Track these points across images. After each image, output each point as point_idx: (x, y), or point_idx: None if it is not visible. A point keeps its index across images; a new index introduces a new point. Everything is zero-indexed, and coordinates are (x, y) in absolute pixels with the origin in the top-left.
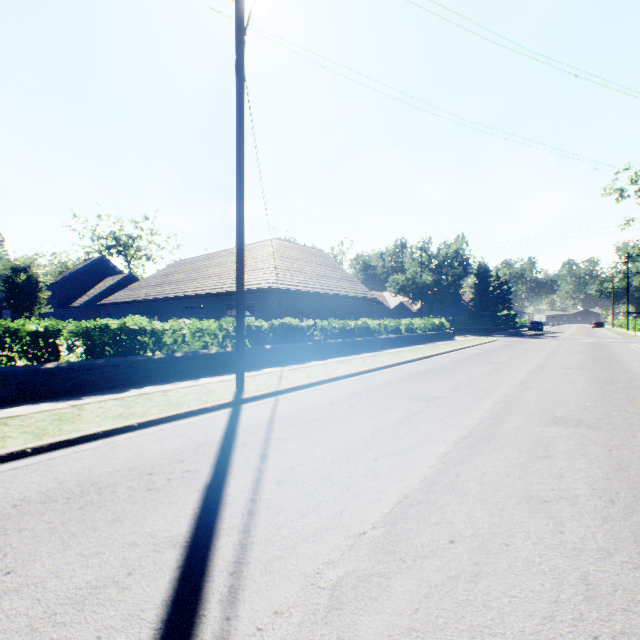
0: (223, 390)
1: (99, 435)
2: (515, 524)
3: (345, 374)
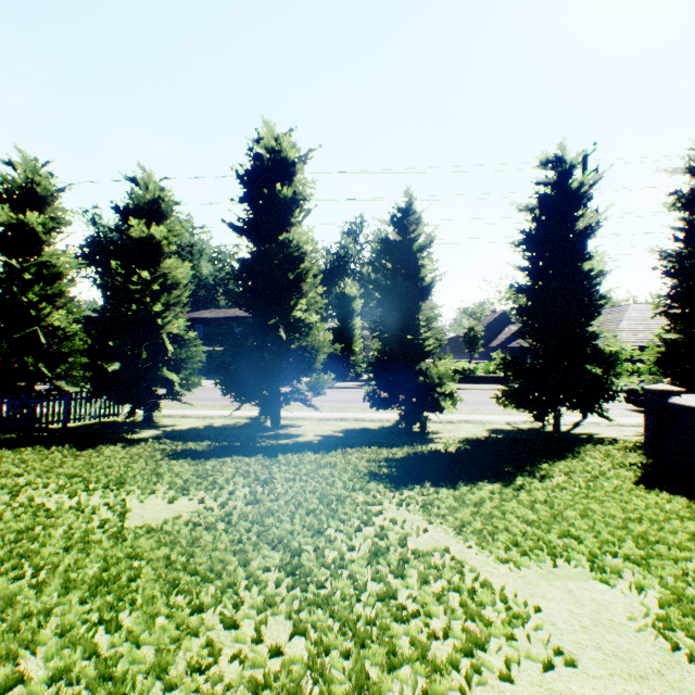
0: None
1: None
2: None
3: None
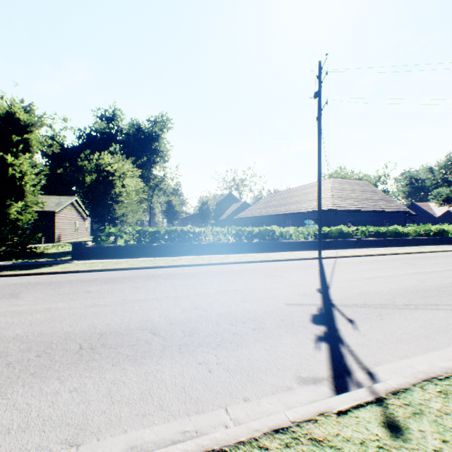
0: (312, 254)
1: (280, 260)
2: (408, 281)
3: (372, 254)
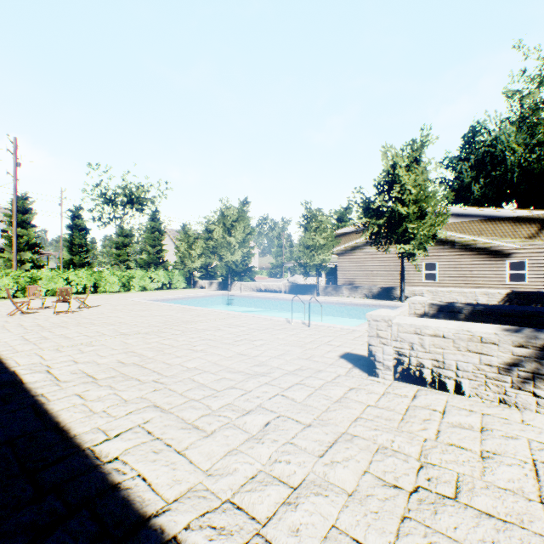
0: None
1: None
2: None
3: None
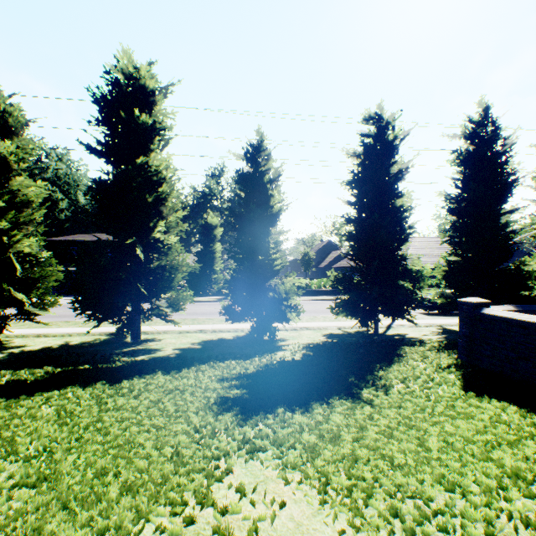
0: None
1: None
2: None
3: None
